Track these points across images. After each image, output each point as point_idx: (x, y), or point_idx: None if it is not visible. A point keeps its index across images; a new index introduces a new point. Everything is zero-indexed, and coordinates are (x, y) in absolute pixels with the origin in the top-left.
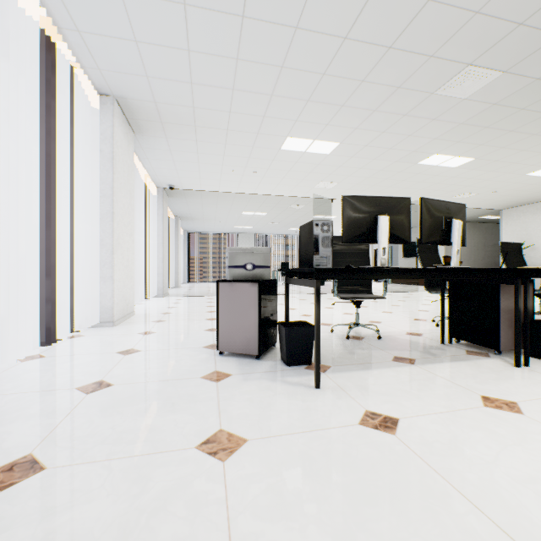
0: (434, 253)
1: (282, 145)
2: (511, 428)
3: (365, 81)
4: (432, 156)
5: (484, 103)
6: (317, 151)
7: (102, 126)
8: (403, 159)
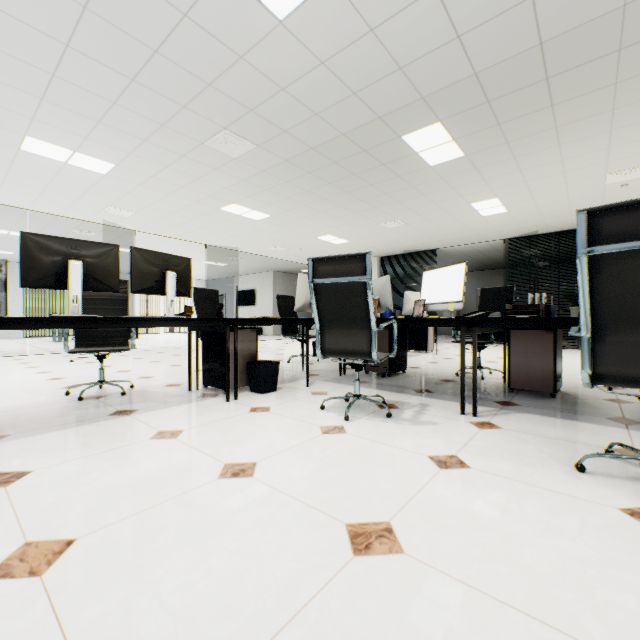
0: (215, 302)
1: (23, 145)
2: (149, 452)
3: (119, 104)
4: (232, 205)
5: (255, 168)
6: (86, 167)
7: None
8: (204, 201)
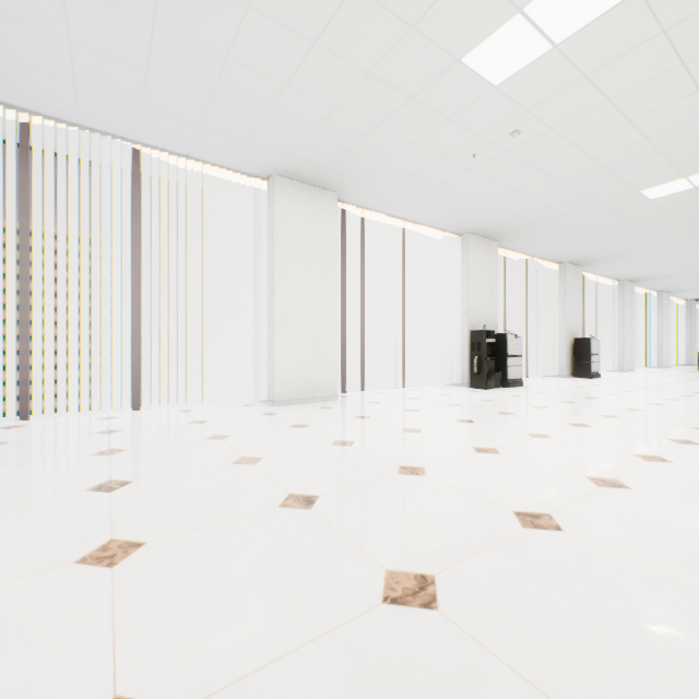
0: None
1: None
2: None
3: None
4: None
5: None
6: None
7: (657, 302)
8: None
